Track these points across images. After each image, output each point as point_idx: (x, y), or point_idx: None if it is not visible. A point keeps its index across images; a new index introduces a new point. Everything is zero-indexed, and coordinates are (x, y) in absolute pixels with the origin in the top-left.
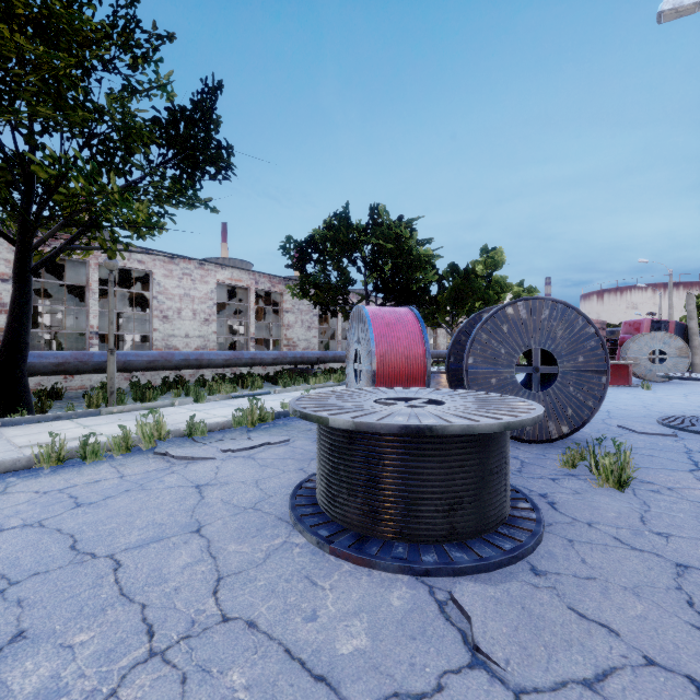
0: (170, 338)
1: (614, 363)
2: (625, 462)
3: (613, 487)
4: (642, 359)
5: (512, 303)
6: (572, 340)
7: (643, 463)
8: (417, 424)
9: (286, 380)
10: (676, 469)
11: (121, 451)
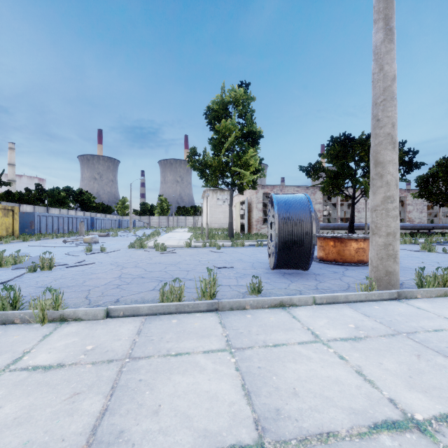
0: (360, 219)
1: None
2: None
3: None
4: None
5: None
6: None
7: None
8: None
9: (420, 235)
10: None
11: (403, 244)
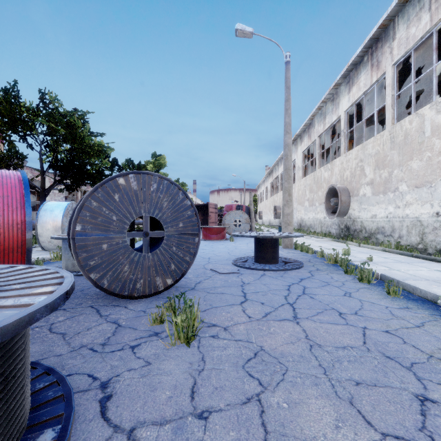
0: None
1: (218, 227)
2: (190, 319)
3: (184, 342)
4: (231, 224)
5: (124, 174)
6: (175, 210)
7: (216, 302)
8: None
9: None
10: (233, 304)
11: None
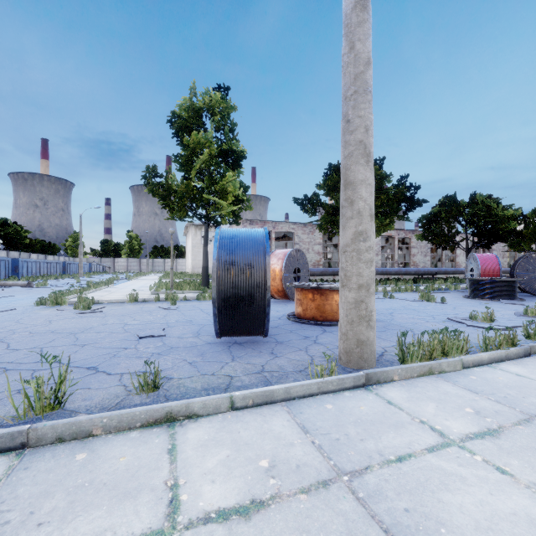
0: None
1: None
2: None
3: None
4: None
5: (534, 253)
6: None
7: None
8: (492, 278)
9: (423, 281)
10: None
11: (404, 292)
